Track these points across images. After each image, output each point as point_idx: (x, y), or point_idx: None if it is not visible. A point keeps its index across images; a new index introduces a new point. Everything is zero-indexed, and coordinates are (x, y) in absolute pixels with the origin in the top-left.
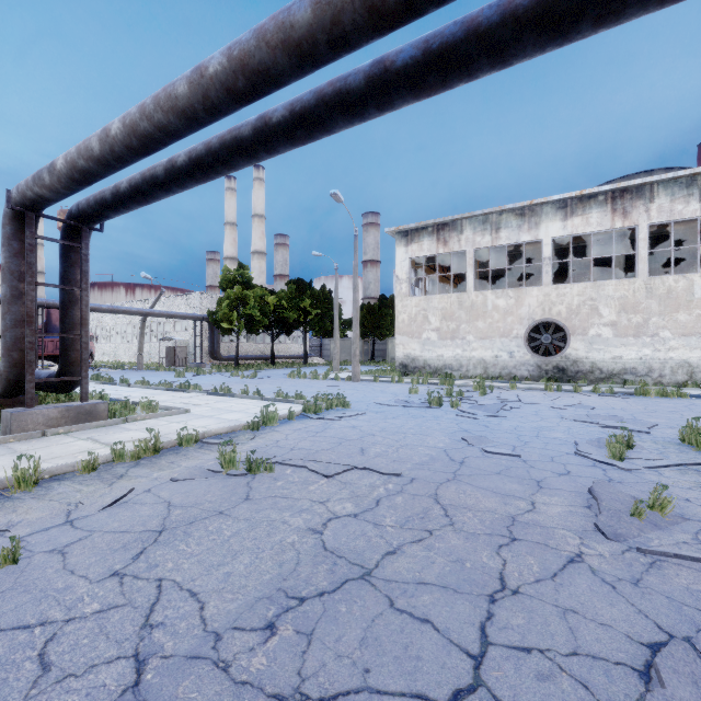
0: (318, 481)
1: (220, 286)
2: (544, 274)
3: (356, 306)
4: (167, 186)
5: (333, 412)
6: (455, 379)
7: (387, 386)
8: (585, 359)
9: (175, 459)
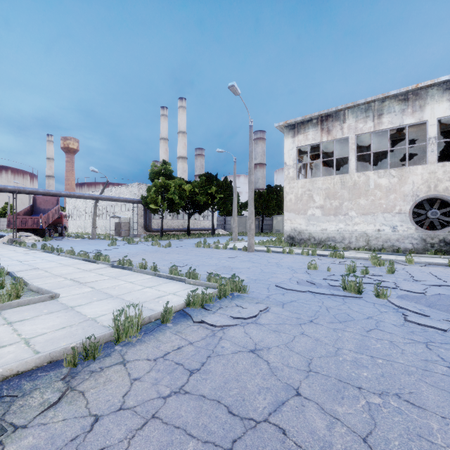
0: None
1: (150, 177)
2: (430, 153)
3: (251, 186)
4: None
5: (226, 303)
6: (338, 250)
7: (280, 257)
8: None
9: None
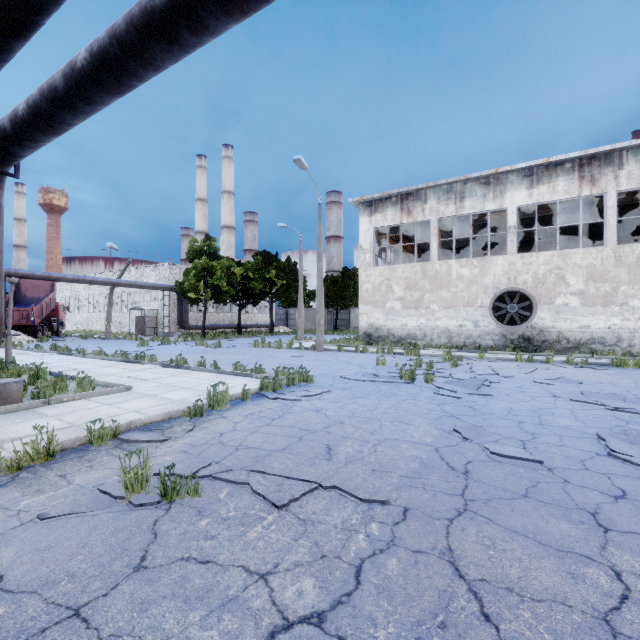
0: (263, 517)
1: (187, 257)
2: (510, 243)
3: (320, 274)
4: (70, 102)
5: (294, 389)
6: (419, 348)
7: (352, 356)
8: (551, 329)
9: (71, 469)
